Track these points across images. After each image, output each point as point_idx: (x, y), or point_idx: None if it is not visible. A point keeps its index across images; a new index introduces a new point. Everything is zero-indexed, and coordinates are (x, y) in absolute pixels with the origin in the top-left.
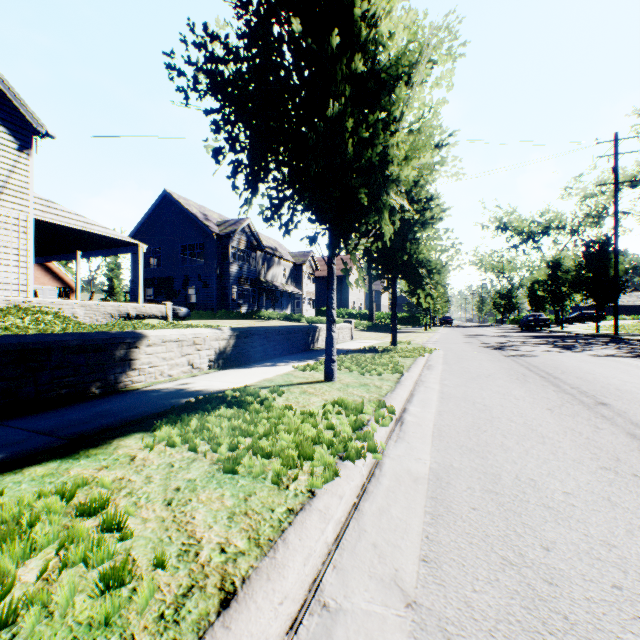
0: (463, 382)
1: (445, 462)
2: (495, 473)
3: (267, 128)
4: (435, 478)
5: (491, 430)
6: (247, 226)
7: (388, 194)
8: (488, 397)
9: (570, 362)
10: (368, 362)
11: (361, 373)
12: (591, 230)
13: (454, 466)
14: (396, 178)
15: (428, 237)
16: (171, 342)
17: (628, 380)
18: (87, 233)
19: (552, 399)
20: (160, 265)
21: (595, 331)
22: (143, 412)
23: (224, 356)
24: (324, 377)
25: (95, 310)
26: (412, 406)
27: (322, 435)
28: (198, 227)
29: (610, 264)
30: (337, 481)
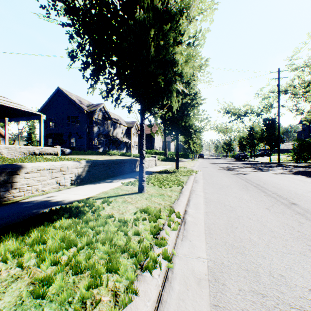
0: (215, 190)
1: (217, 260)
2: (255, 270)
3: (102, 39)
4: (213, 279)
5: (240, 227)
6: (103, 107)
7: (175, 82)
8: (231, 200)
9: (265, 177)
10: (164, 179)
11: (160, 187)
12: (265, 114)
13: (224, 264)
14: (180, 73)
15: (194, 113)
16: (44, 170)
17: (298, 187)
18: (9, 107)
19: (266, 201)
20: (56, 127)
21: (269, 161)
22: (6, 222)
23: (81, 177)
24: (138, 190)
25: (14, 150)
26: (190, 208)
27: (129, 244)
28: (76, 107)
29: (276, 129)
30: (135, 302)
